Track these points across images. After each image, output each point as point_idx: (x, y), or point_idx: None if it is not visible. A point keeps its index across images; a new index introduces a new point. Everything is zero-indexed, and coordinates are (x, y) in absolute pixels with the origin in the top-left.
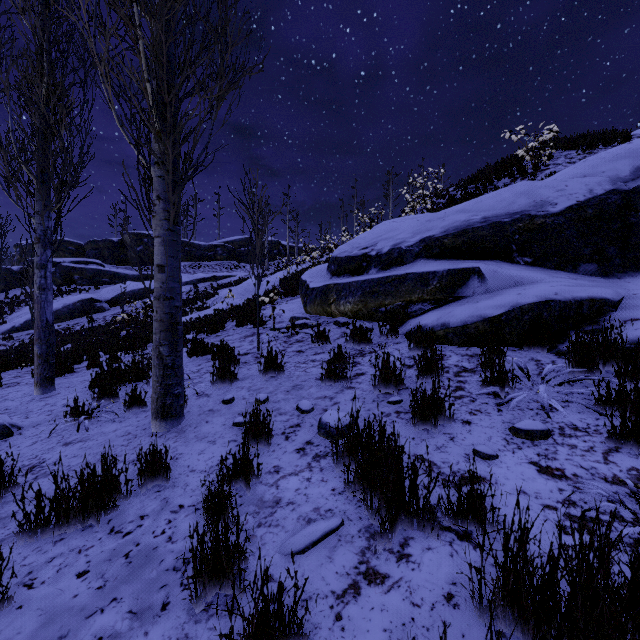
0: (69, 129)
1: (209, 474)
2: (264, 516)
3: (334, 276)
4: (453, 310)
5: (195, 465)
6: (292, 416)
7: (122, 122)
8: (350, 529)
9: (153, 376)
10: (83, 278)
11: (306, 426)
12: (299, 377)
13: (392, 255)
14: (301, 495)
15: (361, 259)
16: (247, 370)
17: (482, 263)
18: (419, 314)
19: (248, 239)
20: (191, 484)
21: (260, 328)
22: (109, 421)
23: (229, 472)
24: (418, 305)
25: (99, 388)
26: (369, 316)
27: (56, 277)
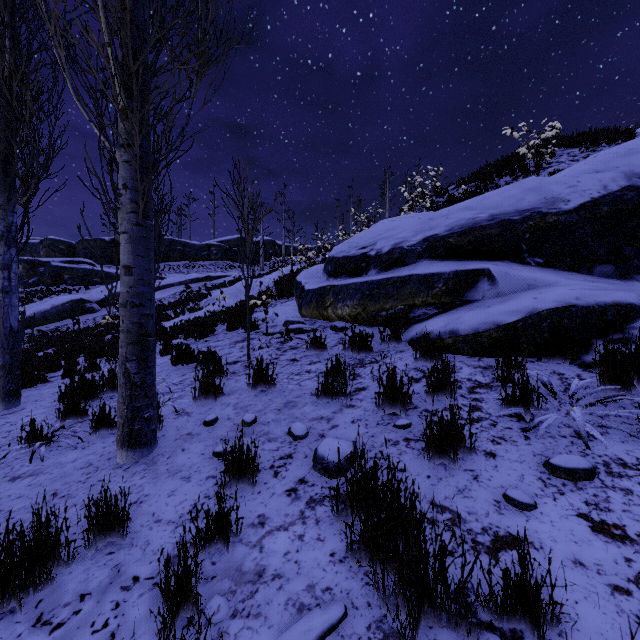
0: (38, 114)
1: (177, 526)
2: (241, 598)
3: (331, 277)
4: (462, 315)
5: (162, 512)
6: (283, 443)
7: (77, 94)
8: (356, 624)
9: (119, 397)
10: (73, 278)
11: (299, 457)
12: (292, 392)
13: (393, 255)
14: (291, 563)
15: (360, 259)
16: (235, 382)
17: (492, 264)
18: (423, 319)
19: (238, 237)
20: (153, 542)
21: (252, 333)
22: (70, 447)
23: (200, 530)
24: (422, 309)
25: (65, 405)
26: (368, 320)
27: (45, 277)
